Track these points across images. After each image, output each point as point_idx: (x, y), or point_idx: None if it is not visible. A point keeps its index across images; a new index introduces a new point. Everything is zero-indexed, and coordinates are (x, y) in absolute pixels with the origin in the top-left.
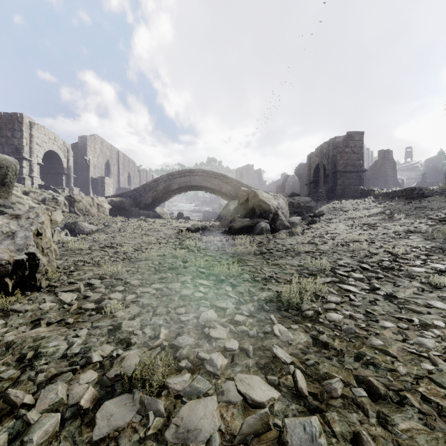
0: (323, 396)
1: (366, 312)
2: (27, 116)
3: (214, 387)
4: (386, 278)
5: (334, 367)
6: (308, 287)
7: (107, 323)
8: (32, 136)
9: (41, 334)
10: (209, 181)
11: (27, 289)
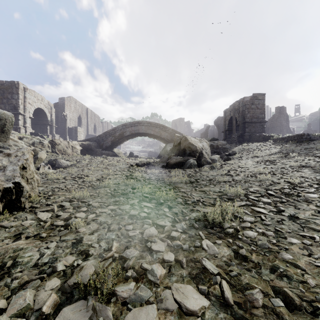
0: (246, 306)
1: (275, 230)
2: (22, 83)
3: (154, 294)
4: (288, 202)
5: (254, 278)
6: (228, 209)
7: (72, 237)
8: (25, 97)
9: (20, 246)
10: (152, 129)
11: (14, 209)
